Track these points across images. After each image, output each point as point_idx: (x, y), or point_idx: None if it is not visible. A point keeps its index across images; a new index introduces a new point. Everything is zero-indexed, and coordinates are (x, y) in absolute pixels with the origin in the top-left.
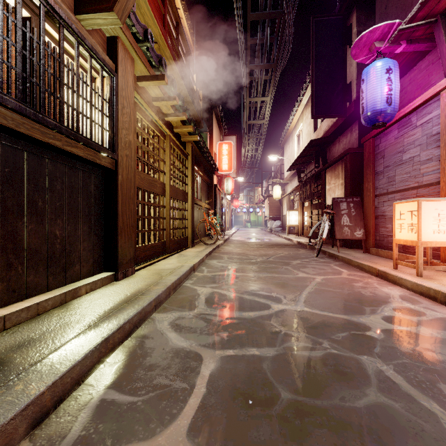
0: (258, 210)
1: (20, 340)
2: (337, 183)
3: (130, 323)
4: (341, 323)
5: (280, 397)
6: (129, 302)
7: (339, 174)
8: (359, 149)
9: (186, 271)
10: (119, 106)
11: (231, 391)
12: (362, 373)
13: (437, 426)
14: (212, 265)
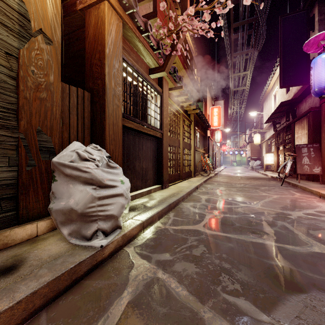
0: (242, 153)
1: (143, 201)
2: (303, 133)
3: (175, 202)
4: (276, 212)
5: (235, 225)
6: (172, 196)
7: (304, 126)
8: (320, 107)
9: (193, 188)
10: (163, 108)
11: (217, 222)
12: (274, 224)
13: (295, 236)
14: (207, 187)
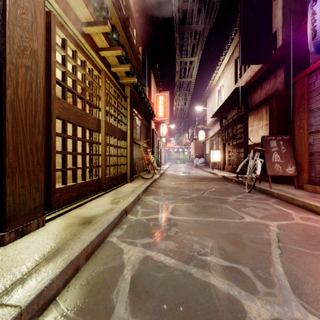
0: (185, 150)
1: None
2: (261, 124)
3: None
4: None
5: None
6: None
7: (262, 116)
8: (286, 91)
9: (114, 218)
10: None
11: None
12: None
13: None
14: (147, 204)
